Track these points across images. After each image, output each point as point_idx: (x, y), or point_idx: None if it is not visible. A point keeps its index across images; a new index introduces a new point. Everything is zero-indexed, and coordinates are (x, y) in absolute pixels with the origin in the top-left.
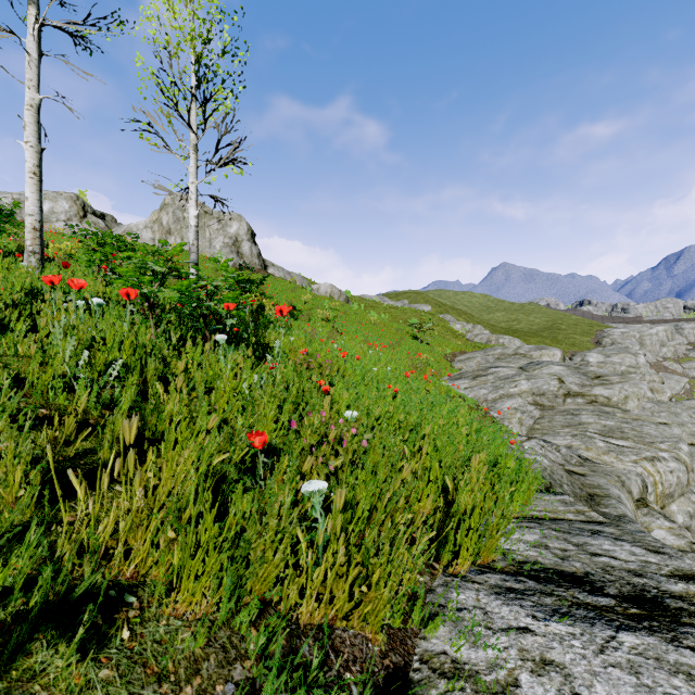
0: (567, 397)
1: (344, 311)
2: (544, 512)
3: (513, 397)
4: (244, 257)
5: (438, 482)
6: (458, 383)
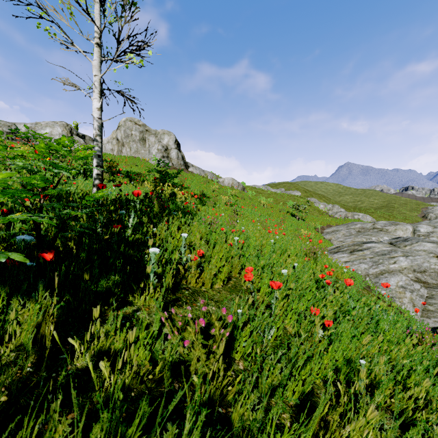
0: None
1: (242, 196)
2: None
3: (394, 274)
4: (172, 160)
5: None
6: (338, 257)
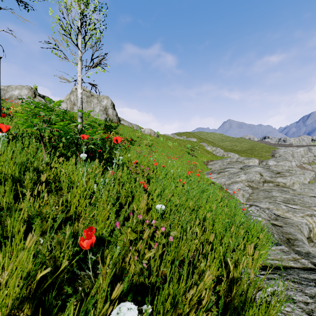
0: (264, 183)
1: (156, 141)
2: (275, 260)
3: (238, 183)
4: (109, 116)
5: (220, 257)
6: (211, 176)
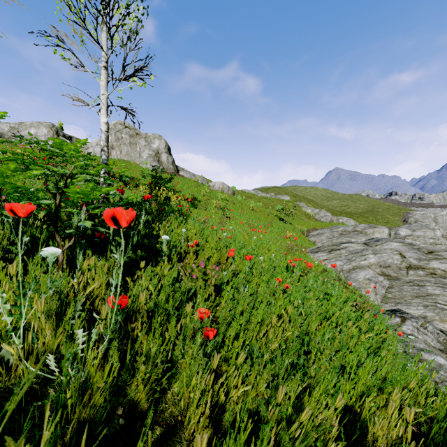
0: (409, 270)
1: (231, 200)
2: None
3: (364, 269)
4: (163, 164)
5: None
6: (318, 256)
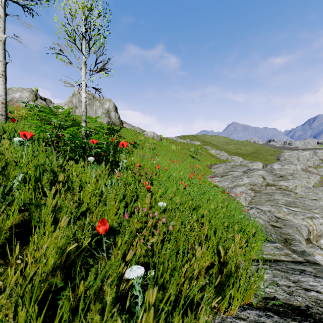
0: (267, 186)
1: (159, 144)
2: (268, 255)
3: (240, 186)
4: (112, 119)
5: (213, 246)
6: (214, 179)
